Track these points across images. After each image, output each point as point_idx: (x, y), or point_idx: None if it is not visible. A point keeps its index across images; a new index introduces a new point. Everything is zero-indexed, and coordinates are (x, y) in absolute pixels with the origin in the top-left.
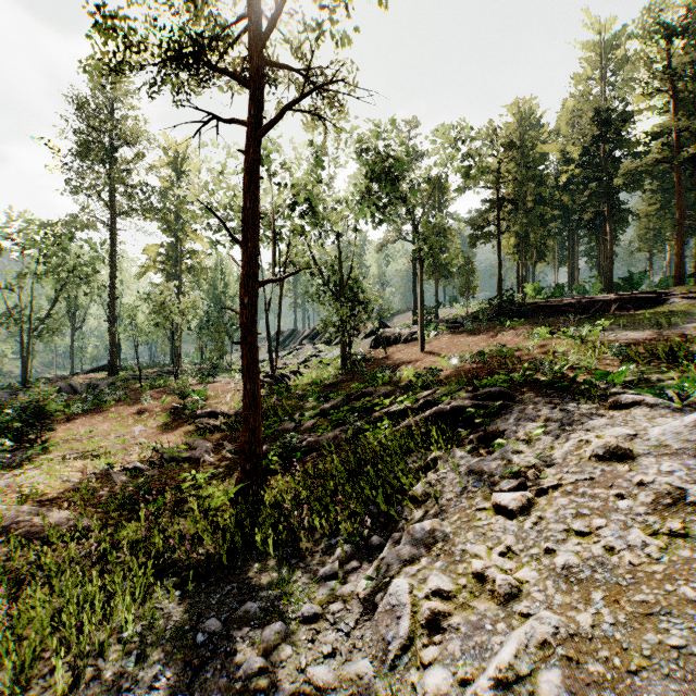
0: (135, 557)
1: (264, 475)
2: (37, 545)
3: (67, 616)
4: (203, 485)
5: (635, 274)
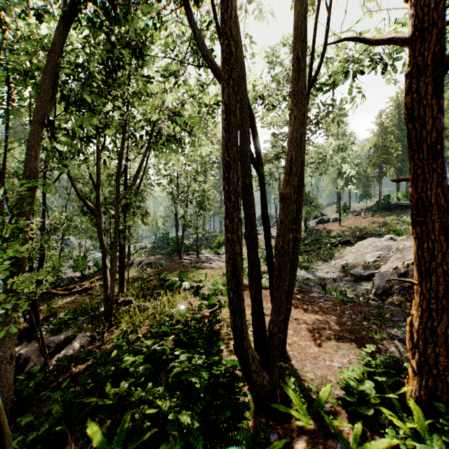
0: None
1: None
2: None
3: None
4: None
5: None
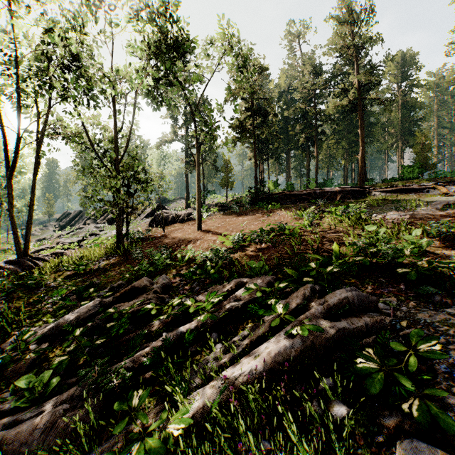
0: None
1: None
2: None
3: None
4: None
5: (328, 180)
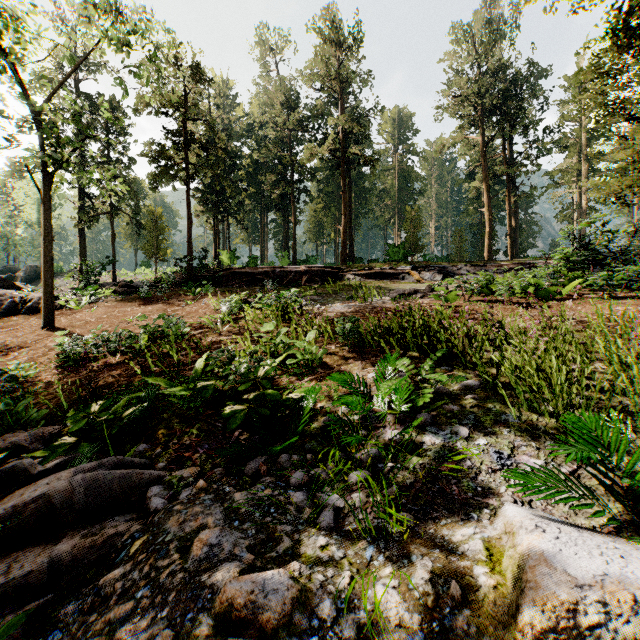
0: None
1: None
2: None
3: None
4: None
5: (311, 256)
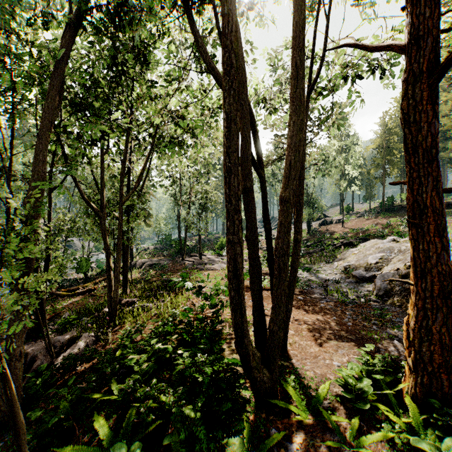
0: None
1: None
2: None
3: None
4: None
5: None
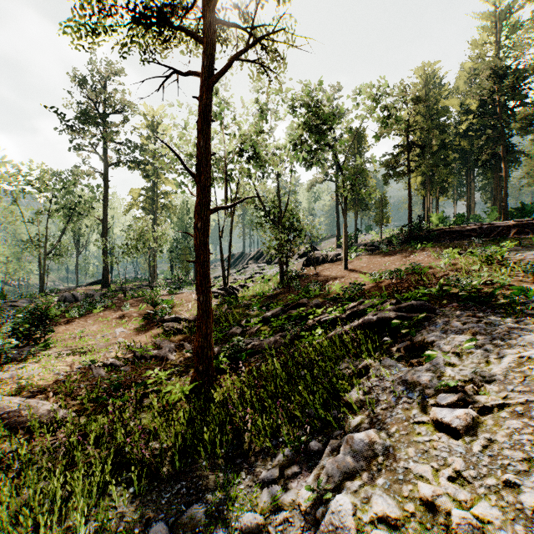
0: (100, 449)
1: (216, 373)
2: (21, 434)
3: (25, 517)
4: (164, 382)
5: (527, 204)
